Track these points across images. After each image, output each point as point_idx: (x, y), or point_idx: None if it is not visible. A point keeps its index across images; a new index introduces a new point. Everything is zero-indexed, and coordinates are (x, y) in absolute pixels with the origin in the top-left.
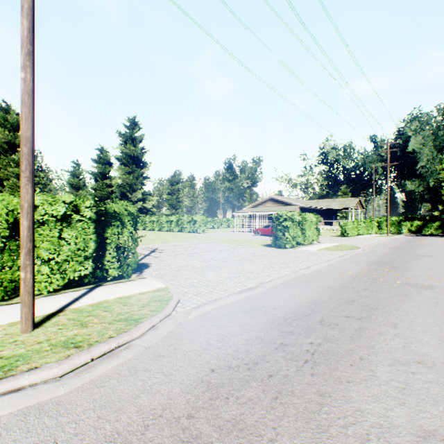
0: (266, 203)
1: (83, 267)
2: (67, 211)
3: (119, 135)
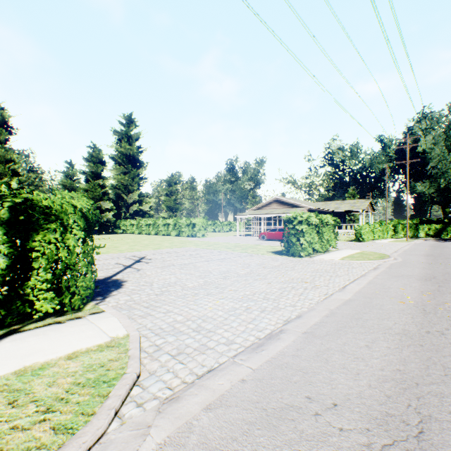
0: (271, 205)
1: None
2: None
3: (114, 133)
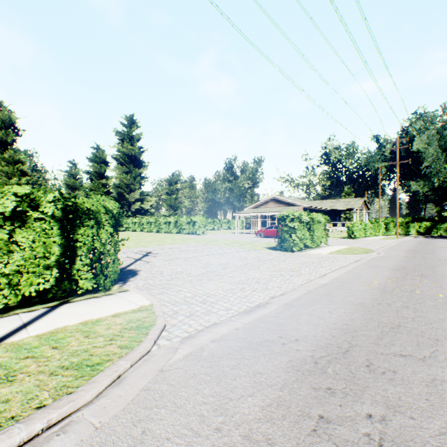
0: (268, 204)
1: (43, 279)
2: (21, 207)
3: (116, 134)
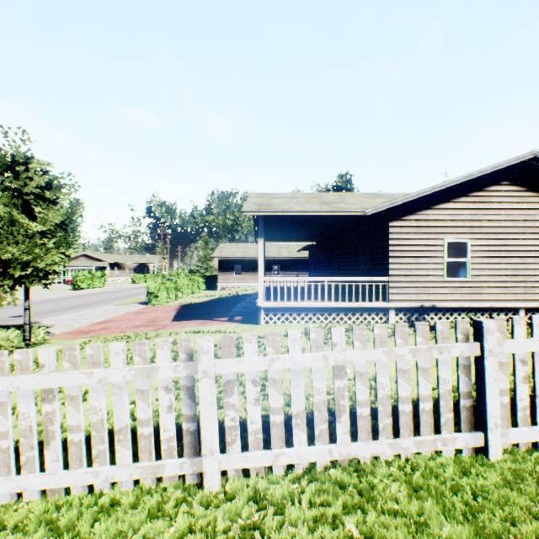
0: (81, 258)
1: None
2: None
3: None
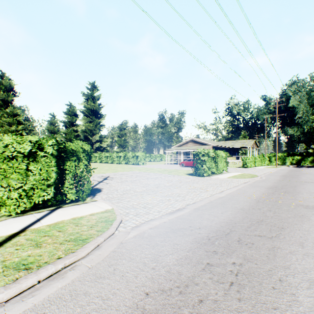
0: (188, 143)
1: (46, 193)
2: (33, 149)
3: (83, 95)
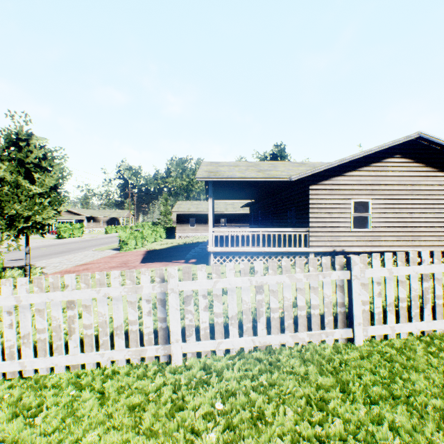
0: (62, 213)
1: None
2: None
3: None
